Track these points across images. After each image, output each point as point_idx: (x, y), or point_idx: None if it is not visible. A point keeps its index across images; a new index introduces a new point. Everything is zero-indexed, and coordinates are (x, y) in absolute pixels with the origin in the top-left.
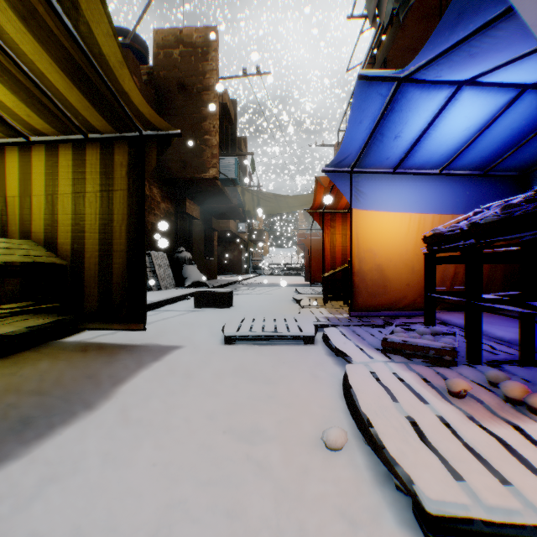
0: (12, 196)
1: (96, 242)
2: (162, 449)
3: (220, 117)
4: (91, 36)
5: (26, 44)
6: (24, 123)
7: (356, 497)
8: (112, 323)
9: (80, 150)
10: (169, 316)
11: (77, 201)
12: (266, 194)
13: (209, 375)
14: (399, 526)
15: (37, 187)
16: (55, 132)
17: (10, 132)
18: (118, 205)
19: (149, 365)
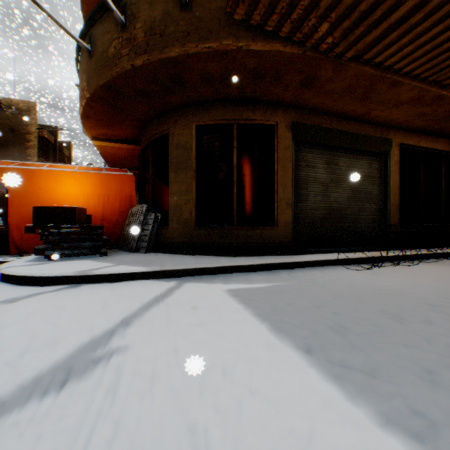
0: None
1: None
2: None
3: (41, 143)
4: None
5: None
6: None
7: None
8: None
9: None
10: None
11: None
12: None
13: None
14: None
15: None
16: None
17: None
18: None
19: None
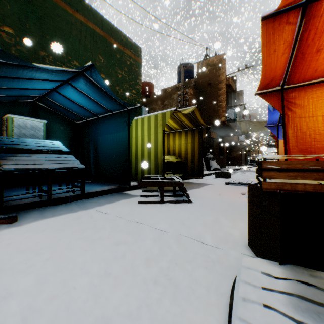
0: (170, 145)
1: (190, 156)
2: (212, 191)
3: (226, 90)
4: (195, 115)
5: (182, 118)
6: (176, 129)
7: (242, 196)
8: (194, 177)
9: (186, 132)
10: (206, 179)
11: (185, 145)
12: (253, 122)
13: (220, 187)
14: (246, 198)
15: (176, 142)
16: (181, 129)
17: (171, 130)
18: (196, 146)
19: (206, 185)
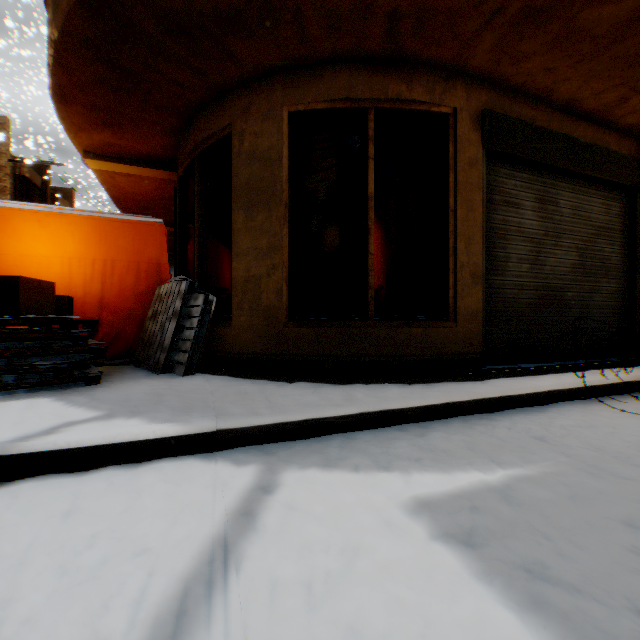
0: None
1: None
2: None
3: (19, 186)
4: None
5: None
6: None
7: None
8: None
9: None
10: None
11: None
12: None
13: None
14: None
15: None
16: None
17: None
18: None
19: None
